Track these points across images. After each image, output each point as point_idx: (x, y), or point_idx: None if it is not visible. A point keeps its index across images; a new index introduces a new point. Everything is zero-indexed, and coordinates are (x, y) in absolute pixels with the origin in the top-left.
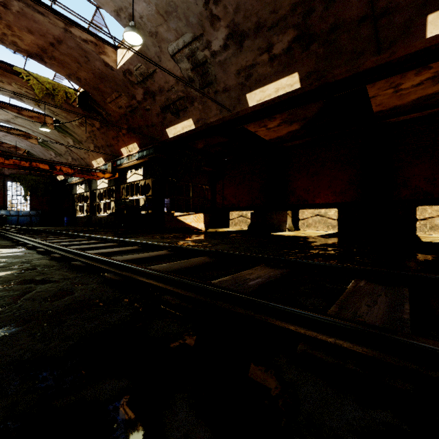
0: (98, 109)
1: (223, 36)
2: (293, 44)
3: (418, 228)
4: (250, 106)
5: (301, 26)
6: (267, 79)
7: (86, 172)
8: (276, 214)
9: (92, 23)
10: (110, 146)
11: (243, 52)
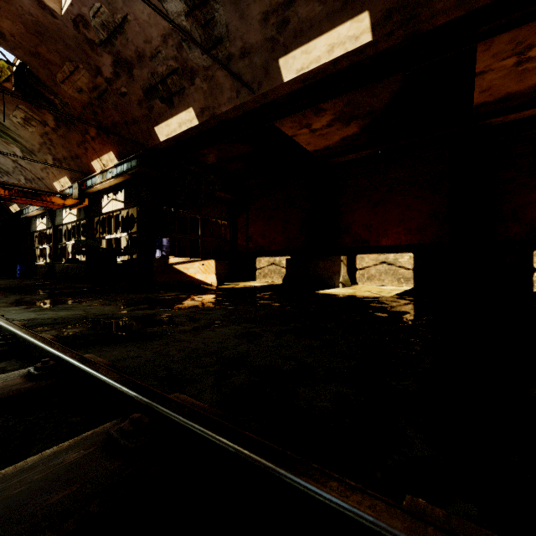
0: (47, 94)
1: None
2: None
3: (535, 283)
4: (286, 81)
5: None
6: (315, 29)
7: (33, 195)
8: (324, 261)
9: None
10: (76, 158)
11: None
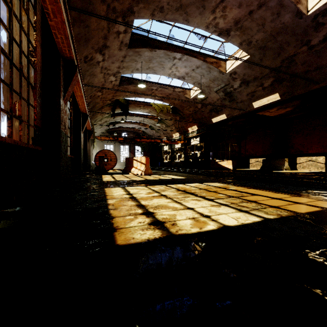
0: (179, 113)
1: (238, 83)
2: (273, 82)
3: None
4: (255, 108)
5: (276, 76)
6: (262, 96)
7: (173, 141)
8: (278, 160)
9: (190, 101)
10: (183, 127)
11: (249, 87)
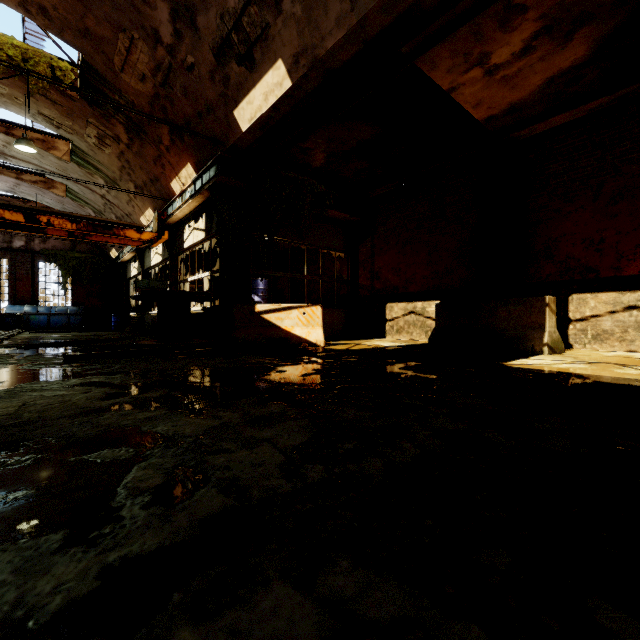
0: (110, 95)
1: None
2: None
3: None
4: None
5: None
6: None
7: (104, 229)
8: (509, 306)
9: None
10: (155, 181)
11: None
